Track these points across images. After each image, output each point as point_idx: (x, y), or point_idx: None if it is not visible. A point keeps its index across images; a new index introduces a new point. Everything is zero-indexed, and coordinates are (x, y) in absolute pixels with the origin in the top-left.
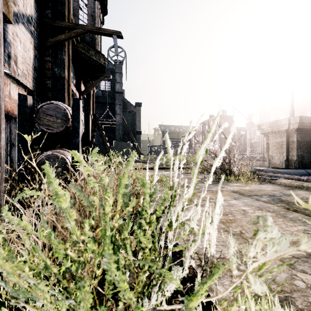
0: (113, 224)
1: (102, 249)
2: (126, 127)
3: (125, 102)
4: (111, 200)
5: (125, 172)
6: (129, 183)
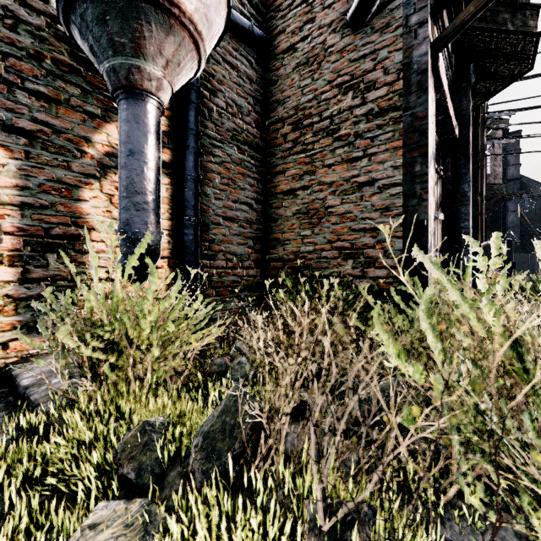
0: (537, 285)
1: (535, 288)
2: (525, 224)
3: (524, 183)
4: (537, 281)
5: (540, 277)
6: (540, 281)
